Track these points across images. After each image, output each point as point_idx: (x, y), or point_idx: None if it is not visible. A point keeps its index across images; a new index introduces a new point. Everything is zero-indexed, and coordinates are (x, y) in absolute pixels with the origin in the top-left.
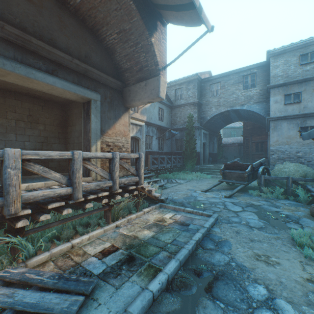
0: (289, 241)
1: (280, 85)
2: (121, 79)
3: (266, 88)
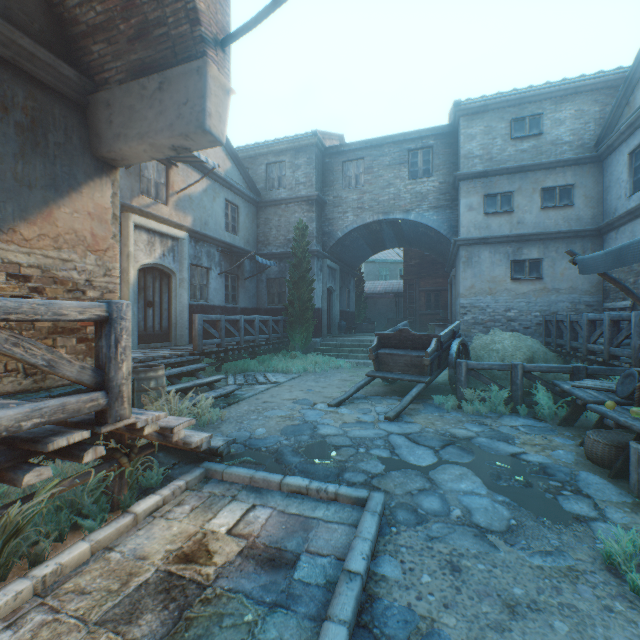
0: (610, 585)
1: (479, 174)
2: (79, 63)
3: (453, 179)
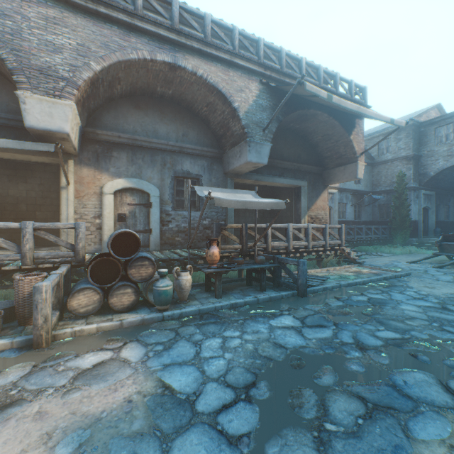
0: None
1: None
2: (321, 164)
3: None
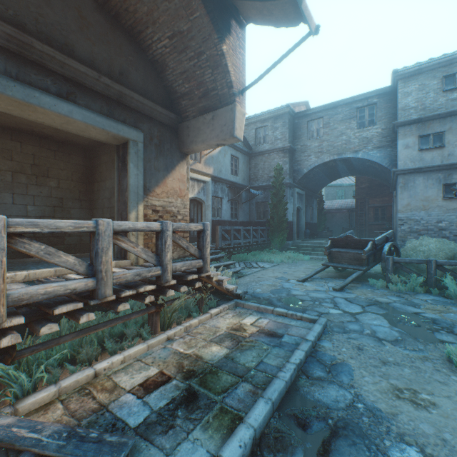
0: (445, 364)
1: (414, 121)
2: (175, 109)
3: (392, 126)
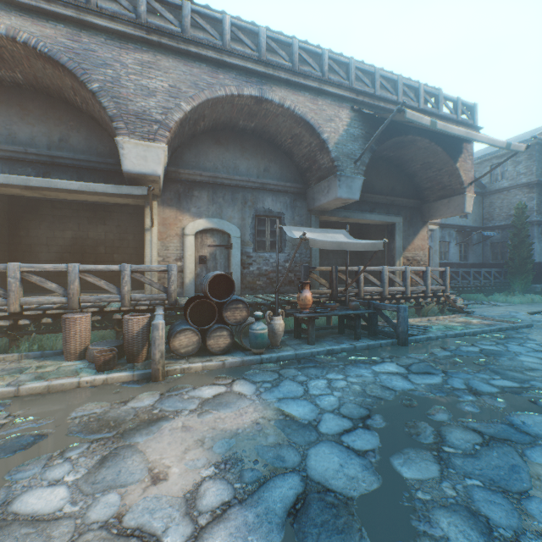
0: None
1: None
2: (419, 196)
3: None
